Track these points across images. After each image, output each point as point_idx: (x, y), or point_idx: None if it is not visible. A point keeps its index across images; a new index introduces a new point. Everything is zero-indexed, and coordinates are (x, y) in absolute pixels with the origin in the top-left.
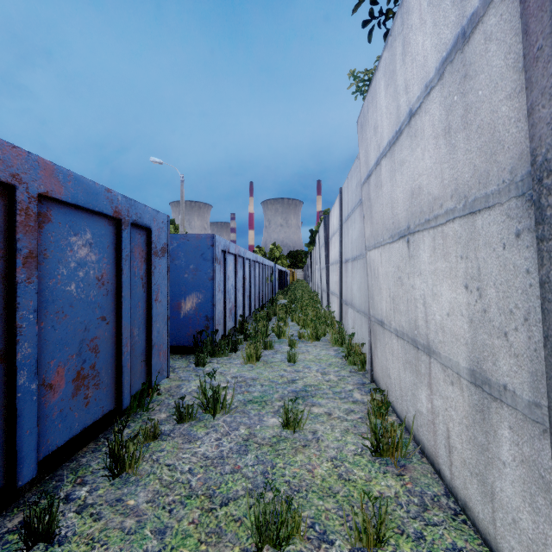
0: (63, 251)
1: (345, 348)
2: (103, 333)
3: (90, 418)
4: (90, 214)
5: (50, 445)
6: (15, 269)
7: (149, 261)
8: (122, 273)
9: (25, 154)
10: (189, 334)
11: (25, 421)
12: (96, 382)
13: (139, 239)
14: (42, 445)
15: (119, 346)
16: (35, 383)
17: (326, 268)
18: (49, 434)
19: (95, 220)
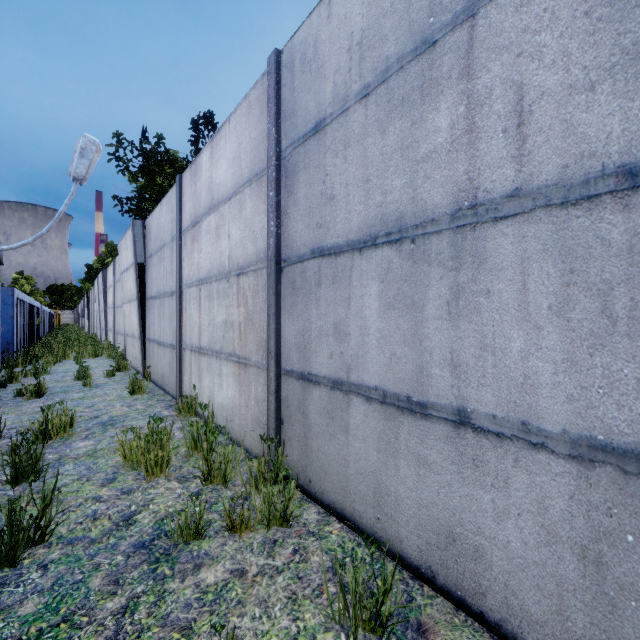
0: None
1: (114, 354)
2: None
3: None
4: None
5: None
6: None
7: None
8: None
9: None
10: None
11: None
12: None
13: None
14: None
15: None
16: None
17: (105, 311)
18: None
19: None
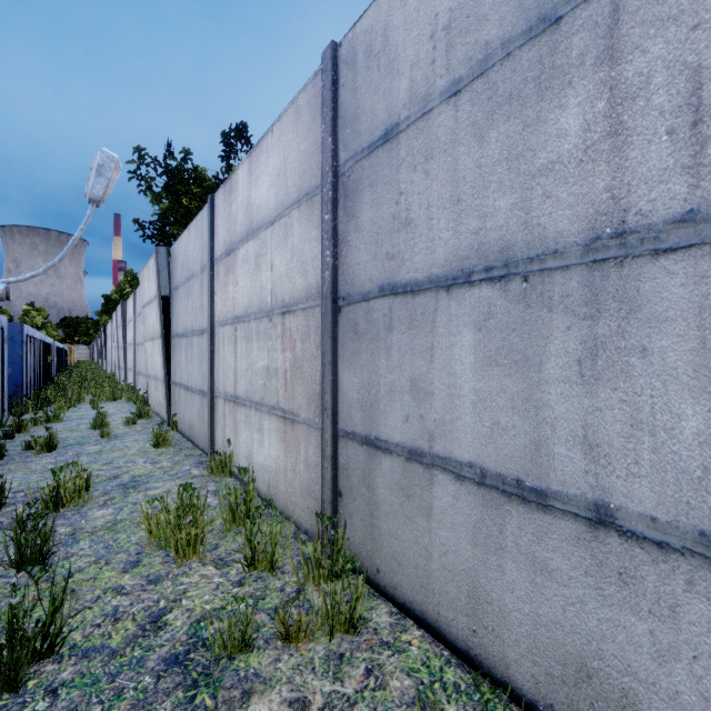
0: None
1: (135, 398)
2: None
3: None
4: None
5: None
6: None
7: (3, 346)
8: None
9: None
10: None
11: None
12: None
13: None
14: None
15: None
16: None
17: (124, 348)
18: None
19: None
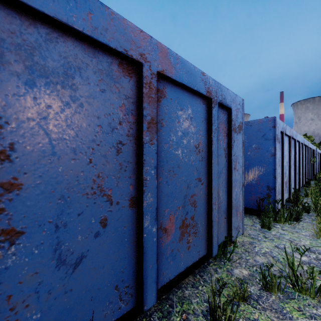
0: (173, 122)
1: None
2: (199, 191)
3: (191, 259)
4: (190, 94)
5: (165, 277)
6: (142, 132)
7: (229, 136)
8: (212, 144)
9: (148, 38)
10: (251, 199)
11: (148, 257)
12: (194, 231)
13: (222, 117)
14: (160, 276)
15: (209, 203)
16: (155, 227)
17: None
18: (164, 268)
19: (193, 99)
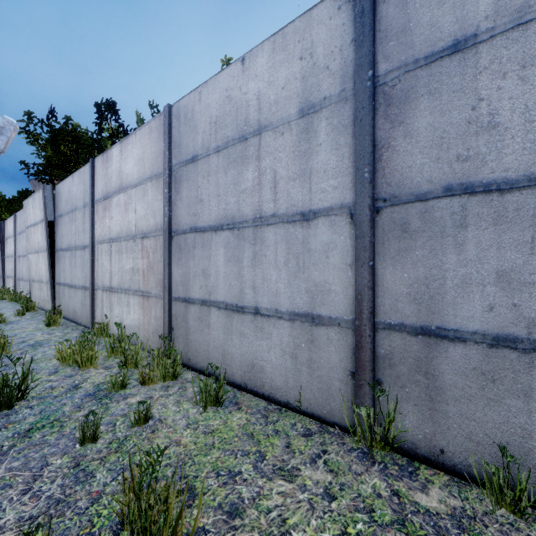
0: None
1: (18, 298)
2: None
3: None
4: None
5: None
6: None
7: None
8: None
9: None
10: None
11: None
12: None
13: None
14: None
15: None
16: None
17: (2, 259)
18: None
19: None
